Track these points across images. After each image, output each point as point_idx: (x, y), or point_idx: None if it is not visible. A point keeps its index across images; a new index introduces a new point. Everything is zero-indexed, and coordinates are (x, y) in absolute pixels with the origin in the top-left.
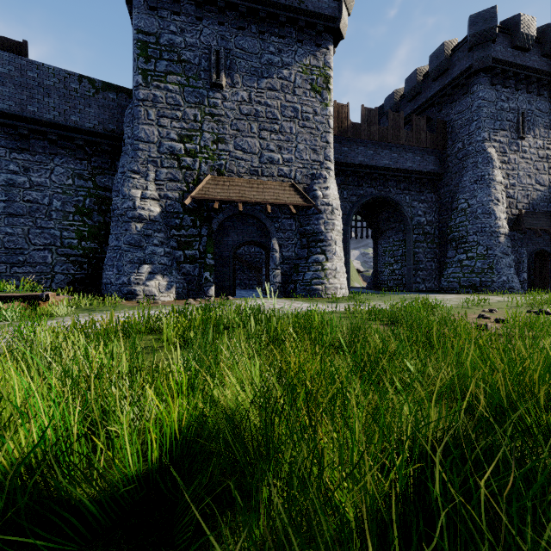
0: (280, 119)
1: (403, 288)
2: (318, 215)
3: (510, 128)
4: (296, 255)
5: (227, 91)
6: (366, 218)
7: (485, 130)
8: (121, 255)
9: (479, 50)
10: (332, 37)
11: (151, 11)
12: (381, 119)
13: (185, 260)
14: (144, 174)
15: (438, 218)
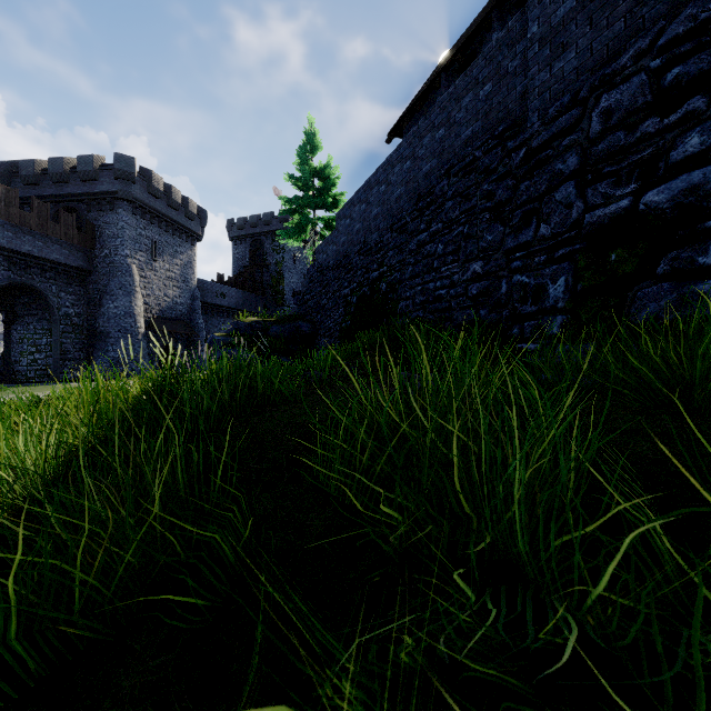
0: None
1: (49, 379)
2: None
3: (147, 251)
4: None
5: None
6: None
7: (128, 248)
8: None
9: (124, 184)
10: None
11: None
12: (14, 178)
13: None
14: None
15: (88, 311)
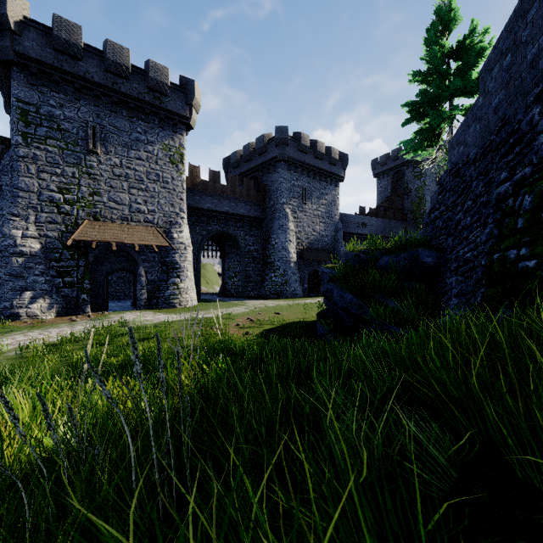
0: (146, 181)
1: (240, 295)
2: (175, 251)
3: (298, 197)
4: (158, 278)
5: (102, 157)
6: (216, 243)
7: (284, 197)
8: (2, 284)
9: (281, 149)
10: (186, 127)
11: (32, 86)
12: (229, 166)
13: (64, 285)
14: (24, 217)
15: (262, 247)
